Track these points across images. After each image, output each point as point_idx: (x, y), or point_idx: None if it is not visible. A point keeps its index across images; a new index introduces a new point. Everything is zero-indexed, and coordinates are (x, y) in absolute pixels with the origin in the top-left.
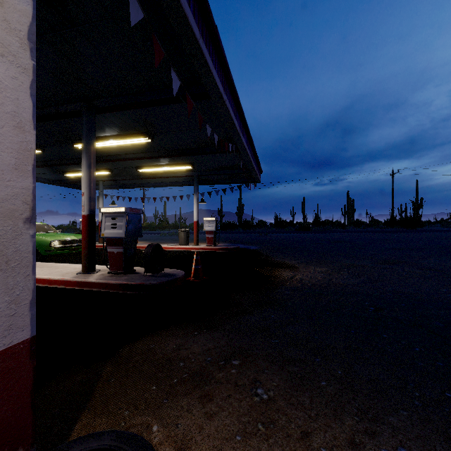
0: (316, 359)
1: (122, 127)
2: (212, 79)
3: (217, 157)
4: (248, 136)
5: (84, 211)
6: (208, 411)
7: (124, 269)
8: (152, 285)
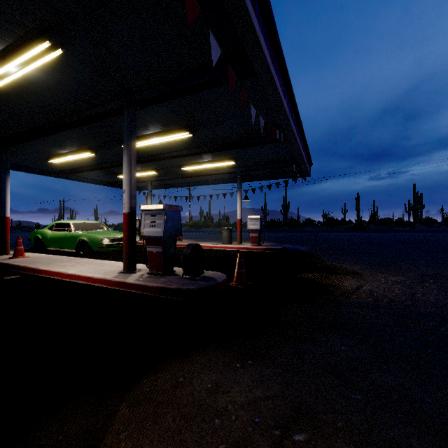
0: None
1: (164, 122)
2: (258, 47)
3: (262, 150)
4: (298, 122)
5: (125, 208)
6: None
7: (163, 270)
8: (190, 290)
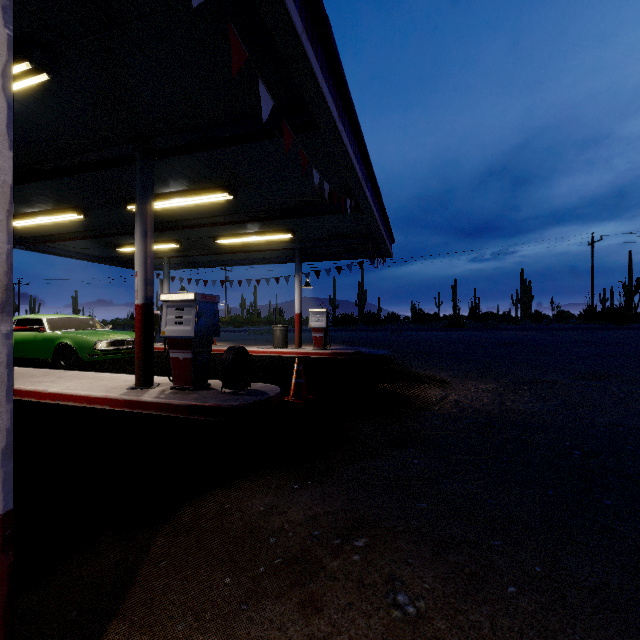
0: (494, 541)
1: (193, 178)
2: (321, 99)
3: (328, 220)
4: (374, 187)
5: (138, 298)
6: (315, 633)
7: (193, 383)
8: (233, 407)
